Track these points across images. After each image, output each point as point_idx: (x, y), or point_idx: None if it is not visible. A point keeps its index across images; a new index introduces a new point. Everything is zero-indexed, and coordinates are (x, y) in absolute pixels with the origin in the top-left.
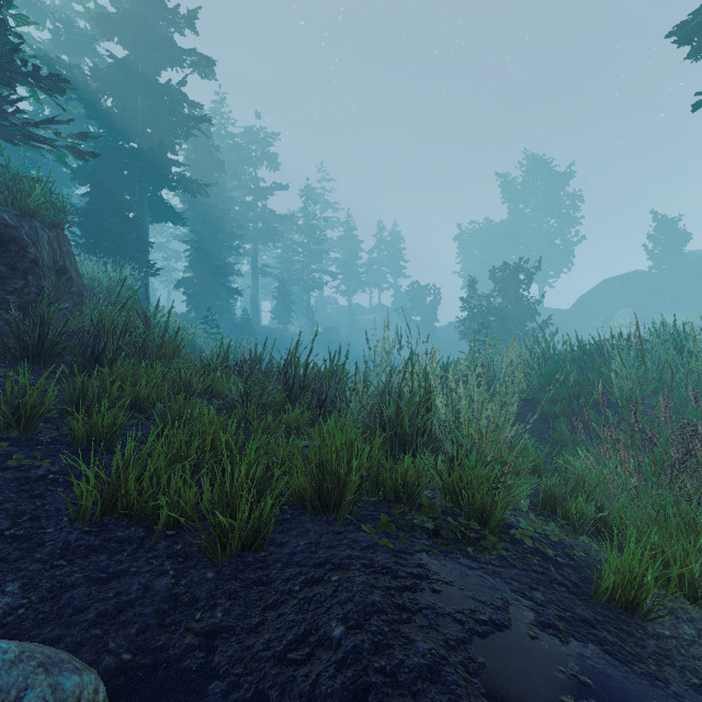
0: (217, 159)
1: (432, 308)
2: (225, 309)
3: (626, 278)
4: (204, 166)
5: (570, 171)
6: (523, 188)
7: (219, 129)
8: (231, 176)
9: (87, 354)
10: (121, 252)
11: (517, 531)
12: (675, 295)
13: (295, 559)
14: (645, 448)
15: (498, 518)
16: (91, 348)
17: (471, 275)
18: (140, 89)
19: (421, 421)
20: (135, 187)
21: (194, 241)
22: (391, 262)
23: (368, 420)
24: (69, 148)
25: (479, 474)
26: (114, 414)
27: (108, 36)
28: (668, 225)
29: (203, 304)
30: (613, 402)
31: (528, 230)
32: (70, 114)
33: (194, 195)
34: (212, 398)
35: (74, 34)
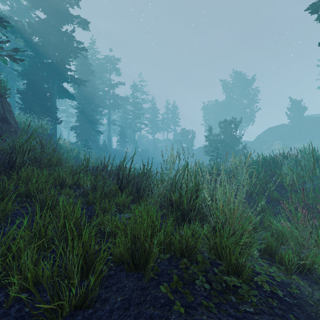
0: (91, 69)
1: (191, 140)
2: (94, 140)
3: (278, 127)
4: (84, 72)
5: (253, 79)
6: (232, 86)
7: (92, 56)
8: (98, 78)
9: (6, 164)
10: (42, 112)
11: (258, 278)
12: (299, 135)
13: (112, 317)
14: (318, 217)
15: (248, 272)
16: (8, 160)
17: (209, 125)
18: (52, 33)
19: (193, 203)
20: (49, 81)
21: (80, 108)
22: (172, 119)
23: (163, 199)
24: (8, 56)
25: (232, 240)
26: (5, 203)
27: (36, 7)
28: (296, 103)
29: (84, 138)
30: (283, 186)
31: (234, 105)
32: (19, 46)
33: (79, 86)
34: (79, 187)
35: (20, 8)
